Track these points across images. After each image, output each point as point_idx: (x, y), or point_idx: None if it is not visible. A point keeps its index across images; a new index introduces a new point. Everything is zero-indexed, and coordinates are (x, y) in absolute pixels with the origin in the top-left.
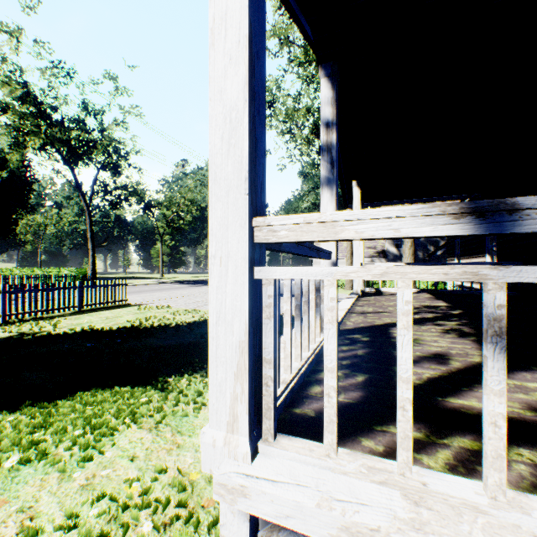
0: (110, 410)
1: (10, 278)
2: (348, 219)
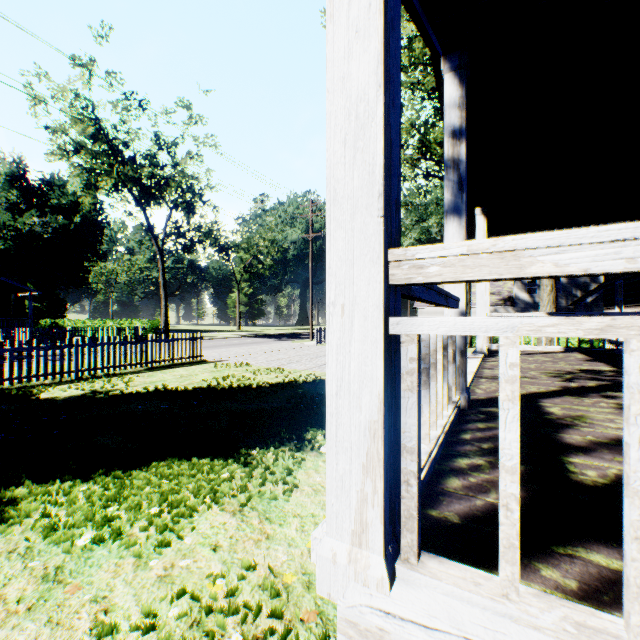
0: (188, 486)
1: (83, 330)
2: (543, 245)
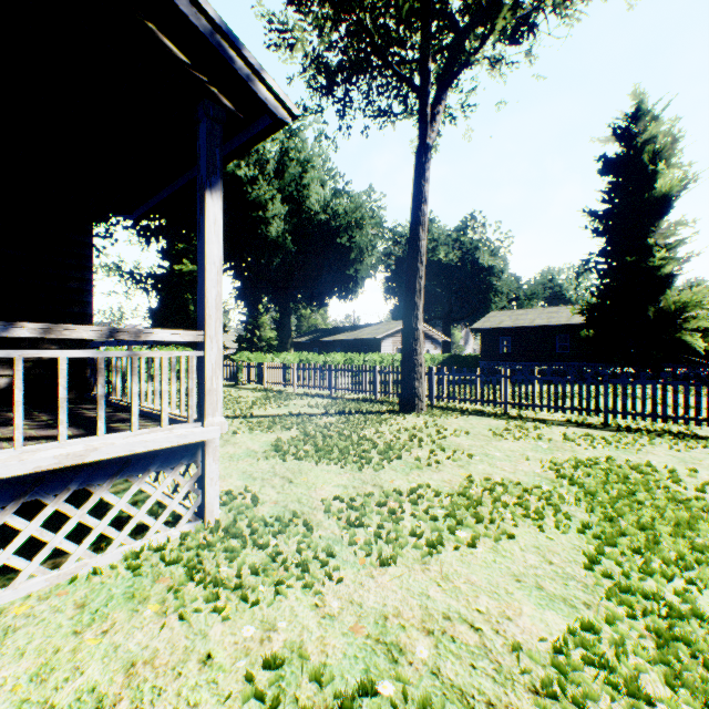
0: None
1: None
2: None
